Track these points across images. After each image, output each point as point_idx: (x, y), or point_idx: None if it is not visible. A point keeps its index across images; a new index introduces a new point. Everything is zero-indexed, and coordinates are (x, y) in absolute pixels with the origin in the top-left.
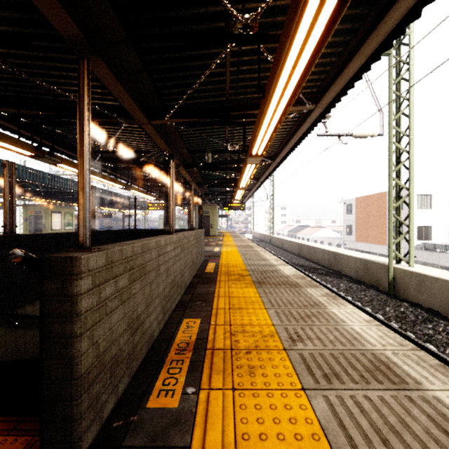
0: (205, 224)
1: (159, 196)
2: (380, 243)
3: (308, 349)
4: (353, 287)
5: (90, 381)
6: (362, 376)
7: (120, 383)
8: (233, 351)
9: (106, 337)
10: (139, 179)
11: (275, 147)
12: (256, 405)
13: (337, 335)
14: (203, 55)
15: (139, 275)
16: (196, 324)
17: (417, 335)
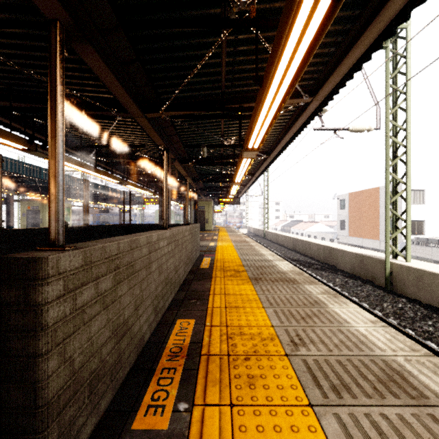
0: (200, 219)
1: (155, 191)
2: (373, 237)
3: (312, 354)
4: (349, 282)
5: (62, 405)
6: (375, 388)
7: (102, 399)
8: (230, 357)
9: (84, 350)
10: (135, 174)
11: (270, 142)
12: (258, 426)
13: (342, 338)
14: (198, 45)
15: (127, 274)
16: (190, 325)
17: (417, 332)
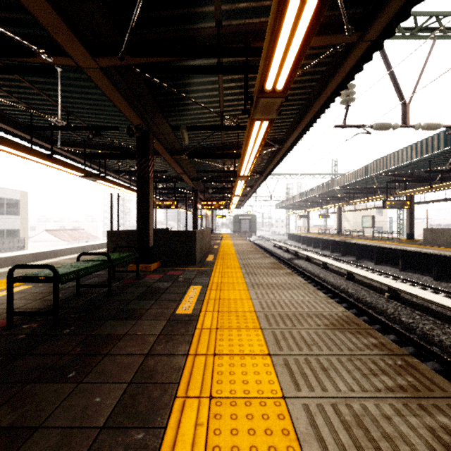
0: None
1: None
2: None
3: None
4: None
5: None
6: None
7: None
8: None
9: None
10: None
11: None
12: None
13: None
14: None
15: None
16: None
17: None
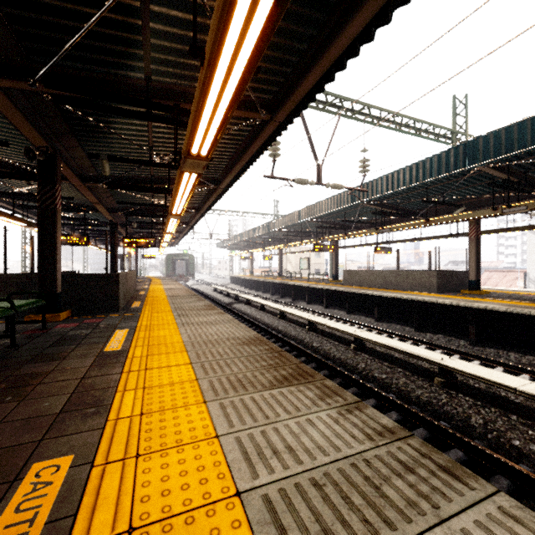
0: None
1: None
2: None
3: None
4: None
5: None
6: None
7: None
8: None
9: None
10: None
11: None
12: None
13: None
14: None
15: None
16: None
17: None
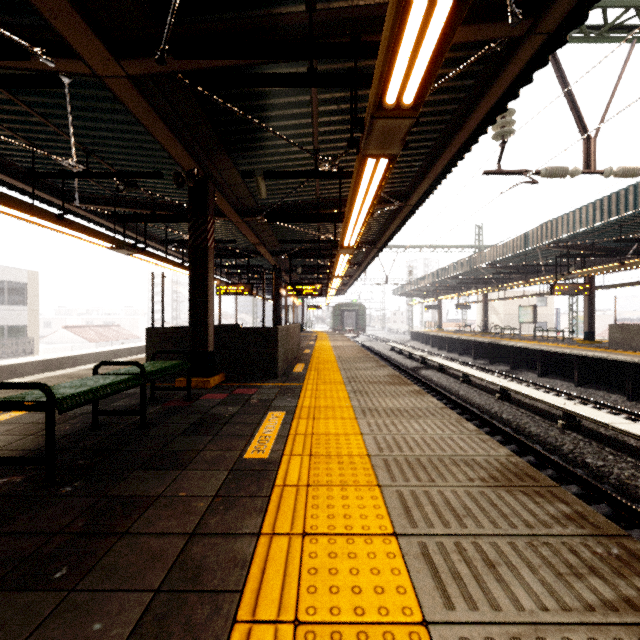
0: None
1: None
2: None
3: None
4: None
5: None
6: None
7: None
8: None
9: None
10: None
11: None
12: None
13: None
14: None
15: None
16: None
17: None
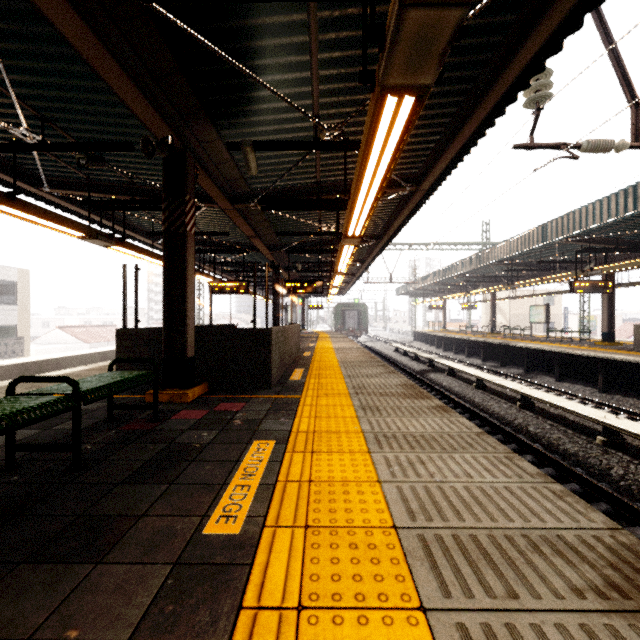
0: None
1: None
2: None
3: None
4: None
5: None
6: None
7: None
8: None
9: None
10: None
11: None
12: None
13: None
14: None
15: None
16: None
17: None
